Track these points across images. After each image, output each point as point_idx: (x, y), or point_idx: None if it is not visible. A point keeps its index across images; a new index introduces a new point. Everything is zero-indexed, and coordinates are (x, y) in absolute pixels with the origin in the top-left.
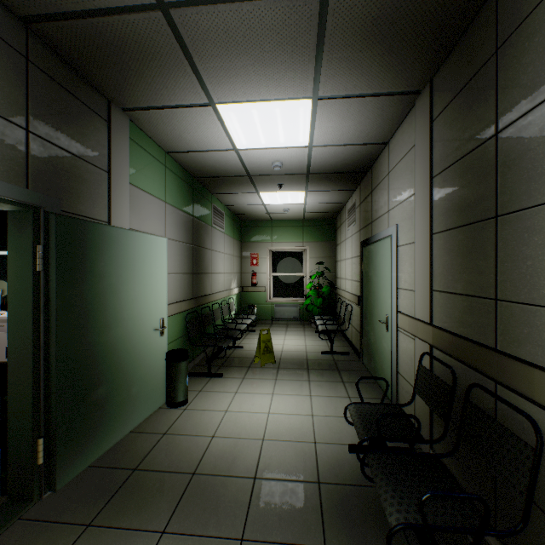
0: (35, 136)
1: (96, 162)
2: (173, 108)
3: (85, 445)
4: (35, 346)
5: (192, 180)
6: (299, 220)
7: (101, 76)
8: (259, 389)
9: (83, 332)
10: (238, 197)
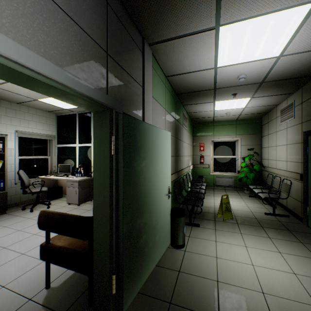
0: (110, 58)
1: (137, 79)
2: (184, 37)
3: (136, 278)
4: (110, 208)
5: (175, 96)
6: (233, 120)
7: (144, 15)
8: (232, 240)
9: (135, 198)
10: (199, 107)
